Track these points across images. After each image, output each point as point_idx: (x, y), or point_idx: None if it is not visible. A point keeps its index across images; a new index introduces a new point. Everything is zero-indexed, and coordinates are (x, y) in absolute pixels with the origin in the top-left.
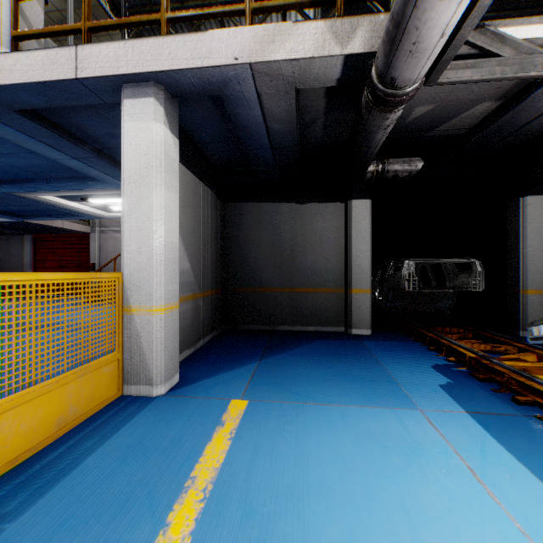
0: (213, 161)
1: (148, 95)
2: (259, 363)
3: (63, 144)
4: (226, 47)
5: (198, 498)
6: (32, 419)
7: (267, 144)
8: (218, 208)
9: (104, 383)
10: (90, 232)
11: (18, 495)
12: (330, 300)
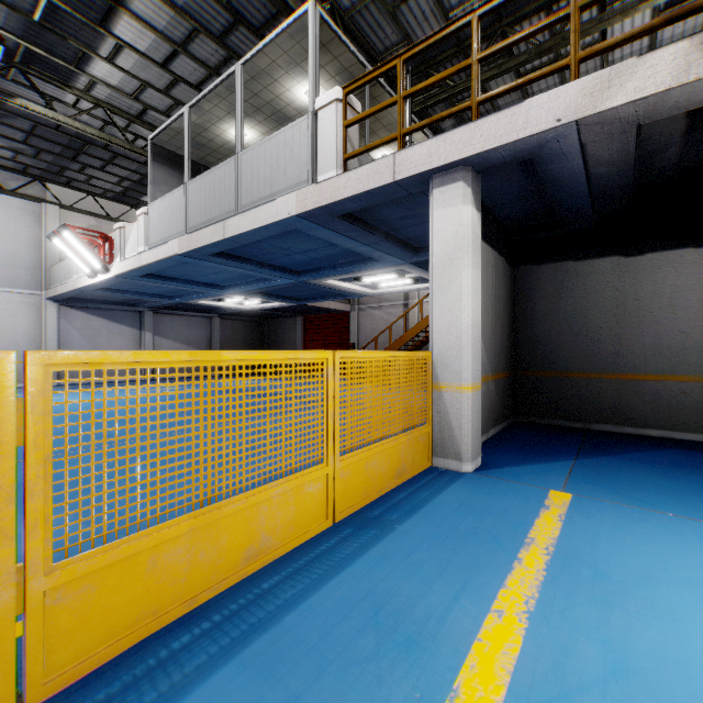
0: (503, 221)
1: (457, 180)
2: (575, 462)
3: (361, 235)
4: (546, 112)
5: (541, 552)
6: (385, 465)
7: (584, 191)
8: (508, 275)
9: (420, 450)
10: (350, 311)
11: (393, 513)
12: (688, 394)
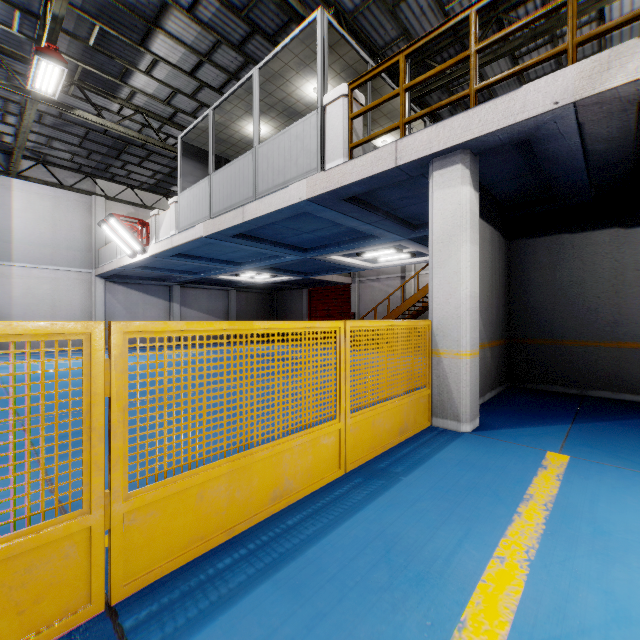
0: (499, 198)
1: (455, 163)
2: (571, 426)
3: (364, 215)
4: (544, 95)
5: (540, 508)
6: (389, 423)
7: (581, 167)
8: (503, 248)
9: (421, 411)
10: (351, 283)
11: (397, 466)
12: None
